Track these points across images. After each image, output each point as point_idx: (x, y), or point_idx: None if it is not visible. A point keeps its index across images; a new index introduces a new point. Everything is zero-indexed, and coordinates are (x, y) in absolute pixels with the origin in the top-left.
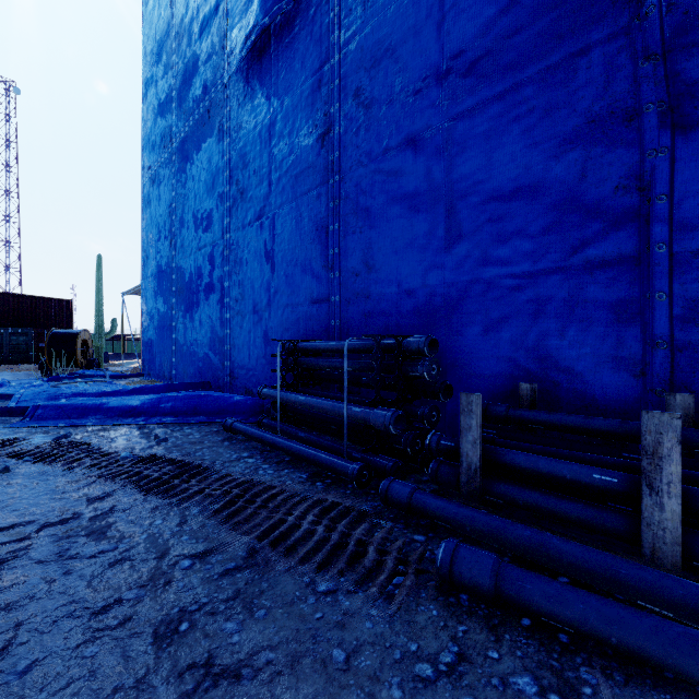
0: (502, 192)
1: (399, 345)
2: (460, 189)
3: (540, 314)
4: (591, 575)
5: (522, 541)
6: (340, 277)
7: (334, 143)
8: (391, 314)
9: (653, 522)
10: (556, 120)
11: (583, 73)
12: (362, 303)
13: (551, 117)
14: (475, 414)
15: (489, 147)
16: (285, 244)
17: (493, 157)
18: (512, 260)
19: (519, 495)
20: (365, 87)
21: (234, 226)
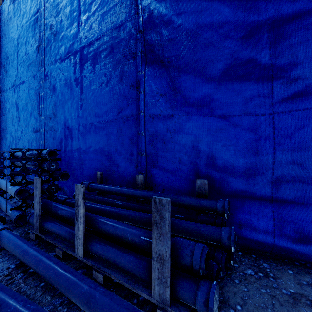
0: (99, 83)
1: (39, 154)
2: (85, 80)
3: (110, 140)
4: (32, 267)
5: (19, 253)
6: (44, 119)
7: (42, 51)
8: (62, 138)
9: (77, 236)
10: (115, 53)
11: (123, 34)
12: (52, 132)
13: (113, 51)
14: (38, 188)
15: (95, 62)
16: (23, 100)
17: (96, 67)
18: (102, 115)
19: (51, 227)
20: (53, 25)
21: (3, 89)
